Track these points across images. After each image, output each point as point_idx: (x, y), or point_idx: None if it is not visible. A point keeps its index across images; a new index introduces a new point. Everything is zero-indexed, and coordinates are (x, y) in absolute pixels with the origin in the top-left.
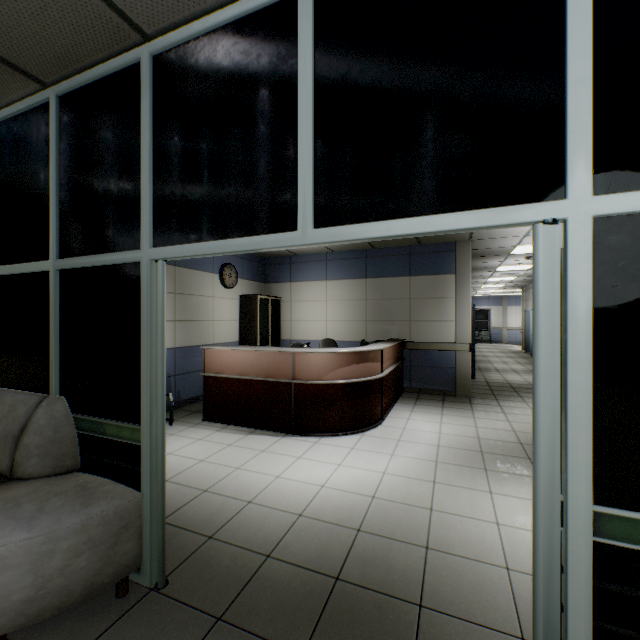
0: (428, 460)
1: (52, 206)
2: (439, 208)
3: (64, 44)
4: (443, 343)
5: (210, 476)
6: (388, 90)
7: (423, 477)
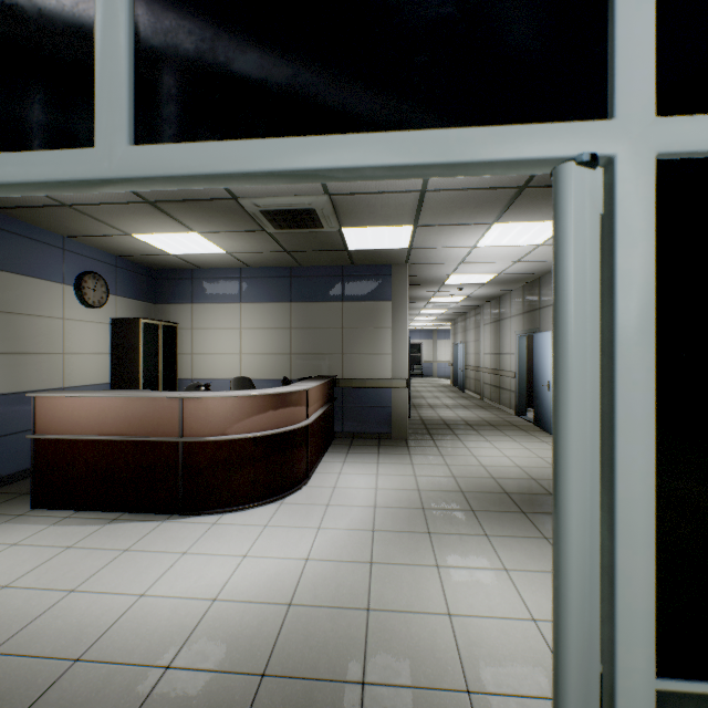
0: (364, 530)
1: None
2: (391, 122)
3: None
4: (379, 379)
5: (11, 618)
6: None
7: (358, 557)
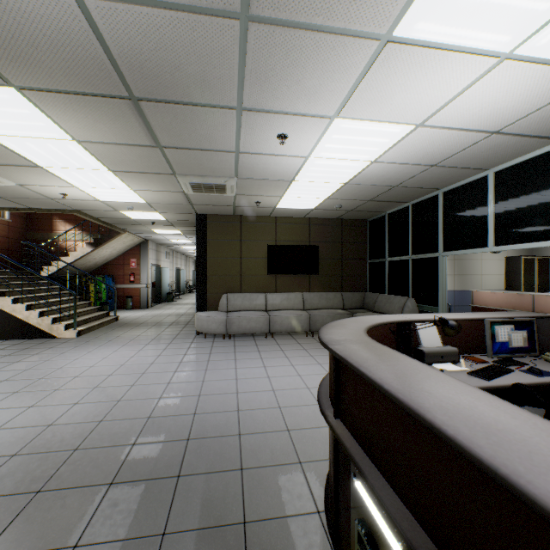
0: None
1: (409, 239)
2: (532, 240)
3: (416, 196)
4: None
5: None
6: (517, 204)
7: None
